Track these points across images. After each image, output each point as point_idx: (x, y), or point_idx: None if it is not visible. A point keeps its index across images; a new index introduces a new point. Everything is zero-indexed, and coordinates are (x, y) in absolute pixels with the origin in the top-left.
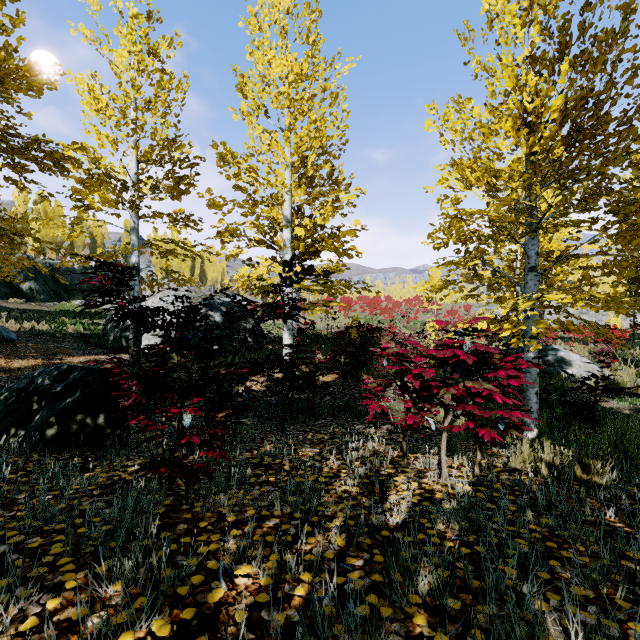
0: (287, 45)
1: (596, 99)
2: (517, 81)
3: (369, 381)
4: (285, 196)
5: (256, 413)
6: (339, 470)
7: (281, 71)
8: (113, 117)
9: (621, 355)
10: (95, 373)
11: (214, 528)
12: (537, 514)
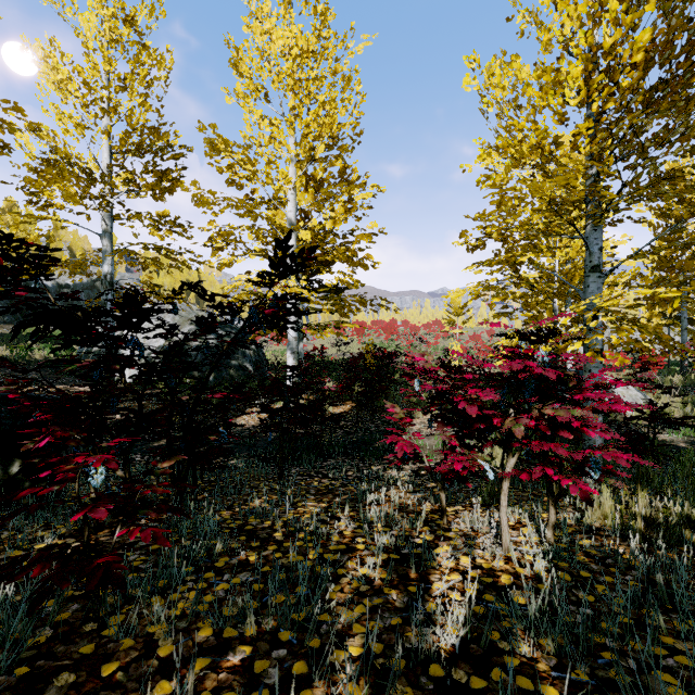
0: (291, 14)
1: (694, 33)
2: (593, 4)
3: (394, 410)
4: (289, 196)
5: (251, 453)
6: (354, 538)
7: (283, 44)
8: (77, 92)
9: (660, 382)
10: (14, 403)
11: (127, 678)
12: (661, 611)
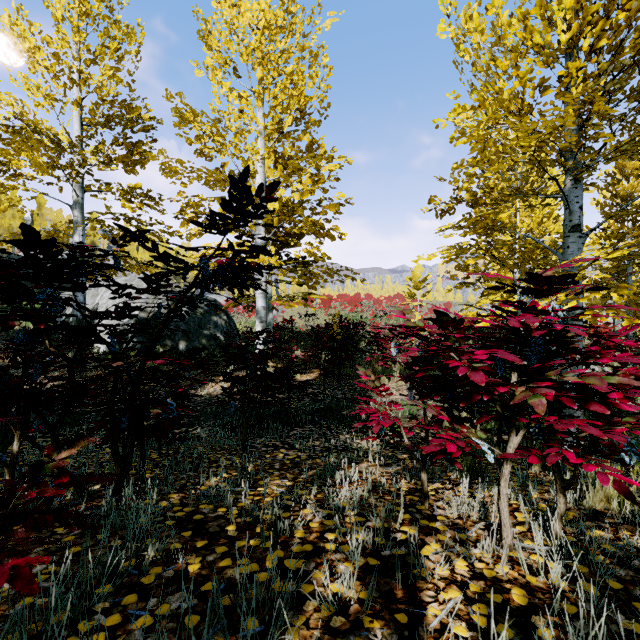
0: None
1: None
2: None
3: (367, 378)
4: (257, 168)
5: (217, 421)
6: (322, 534)
7: (251, 16)
8: (44, 61)
9: None
10: None
11: None
12: None
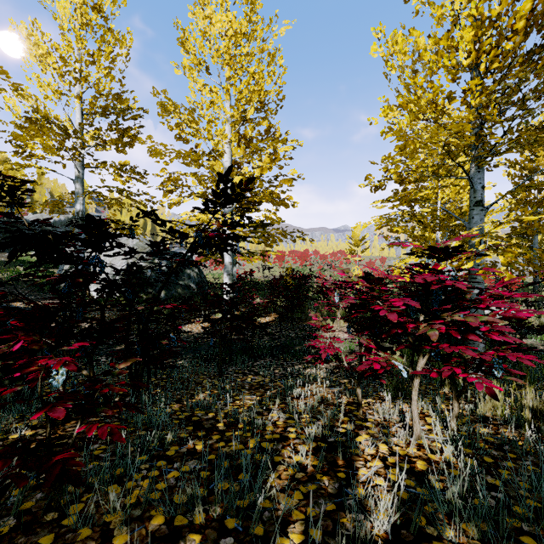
0: (227, 3)
1: None
2: None
3: (317, 319)
4: (225, 149)
5: (195, 354)
6: (286, 428)
7: (221, 26)
8: (54, 64)
9: (517, 298)
10: None
11: None
12: None
